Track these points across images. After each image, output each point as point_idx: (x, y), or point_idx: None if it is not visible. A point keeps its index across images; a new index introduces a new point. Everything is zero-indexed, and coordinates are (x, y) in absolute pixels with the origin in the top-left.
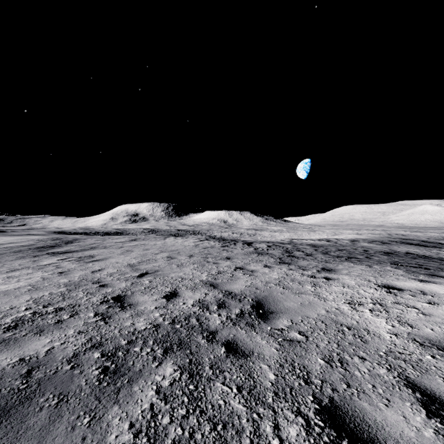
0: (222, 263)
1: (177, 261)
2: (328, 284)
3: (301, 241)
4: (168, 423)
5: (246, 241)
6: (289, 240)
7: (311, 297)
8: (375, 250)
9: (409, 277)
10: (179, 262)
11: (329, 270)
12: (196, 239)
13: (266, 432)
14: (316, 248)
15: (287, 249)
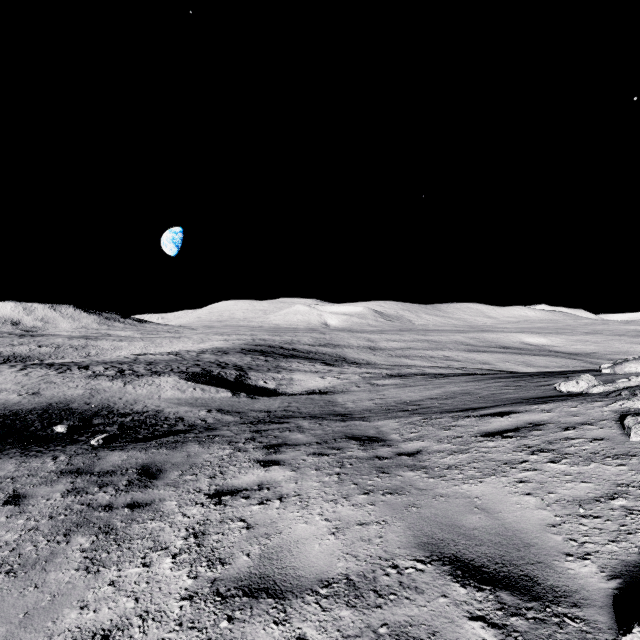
0: (71, 384)
1: (32, 387)
2: (131, 384)
3: (147, 357)
4: (82, 405)
5: (81, 365)
6: (135, 357)
7: (121, 389)
8: (196, 362)
9: (166, 377)
10: (35, 387)
11: (137, 379)
12: (13, 368)
13: (101, 403)
14: (148, 366)
15: (122, 369)
